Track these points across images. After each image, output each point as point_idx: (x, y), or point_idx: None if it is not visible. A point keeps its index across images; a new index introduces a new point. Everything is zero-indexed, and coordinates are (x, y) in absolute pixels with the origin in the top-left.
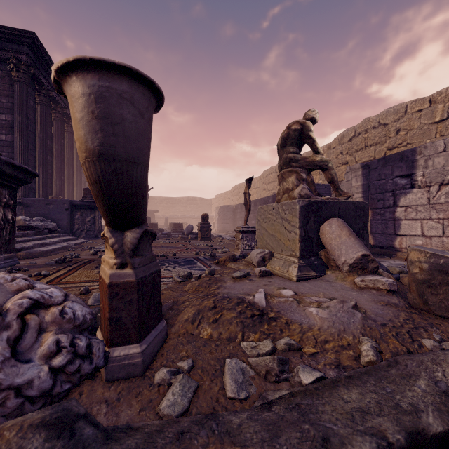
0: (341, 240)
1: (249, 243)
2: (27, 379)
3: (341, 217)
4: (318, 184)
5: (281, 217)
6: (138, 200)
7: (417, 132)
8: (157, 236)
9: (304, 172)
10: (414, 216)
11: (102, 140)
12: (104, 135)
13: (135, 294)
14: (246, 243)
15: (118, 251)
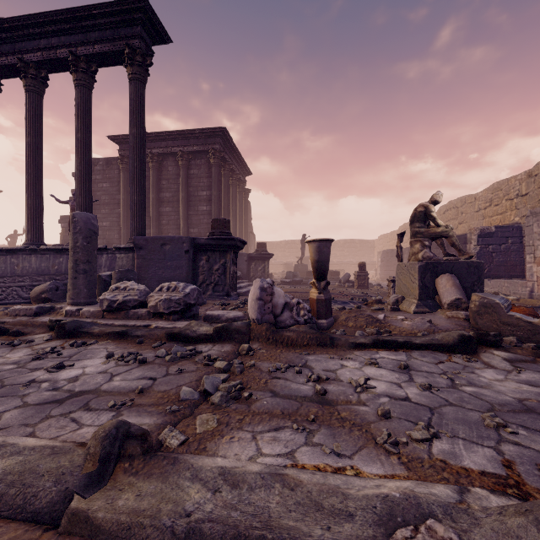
0: (445, 289)
1: None
2: (300, 320)
3: (455, 272)
4: (502, 226)
5: (409, 272)
6: (326, 272)
7: None
8: None
9: (427, 240)
10: None
11: (318, 257)
12: (319, 256)
13: (324, 303)
14: None
15: (319, 288)
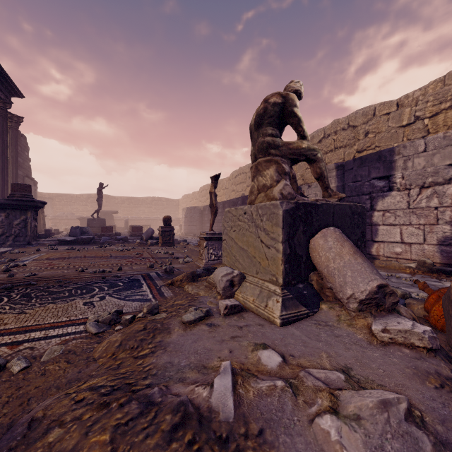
0: (343, 262)
1: (215, 252)
2: None
3: (336, 225)
4: None
5: (256, 225)
6: None
7: (385, 135)
8: (110, 242)
9: (287, 163)
10: (392, 221)
11: None
12: None
13: None
14: (212, 253)
15: None
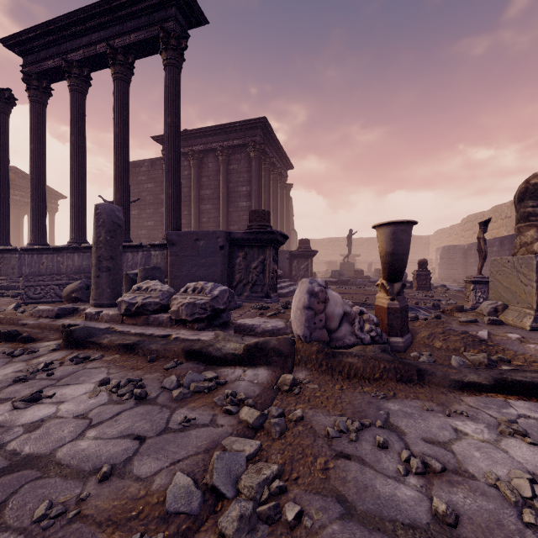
0: None
1: (484, 295)
2: (364, 337)
3: None
4: None
5: (517, 270)
6: (403, 270)
7: None
8: (365, 284)
9: None
10: None
11: (393, 248)
12: (394, 246)
13: (399, 313)
14: (480, 296)
15: (391, 293)
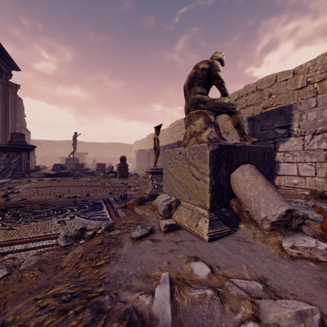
0: (258, 191)
1: (158, 182)
2: None
3: (250, 162)
4: None
5: (189, 162)
6: None
7: (284, 96)
8: (82, 175)
9: (212, 114)
10: (291, 159)
11: None
12: None
13: None
14: (155, 183)
15: None
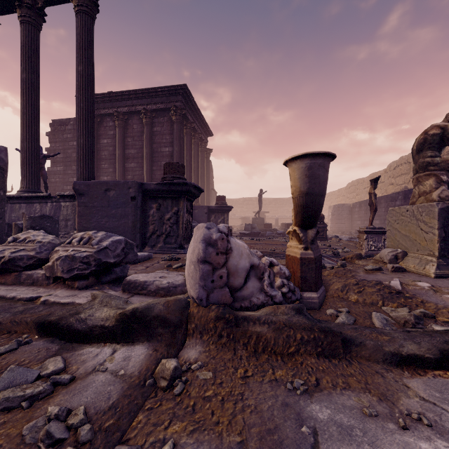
0: None
1: (375, 243)
2: (275, 294)
3: None
4: None
5: (416, 218)
6: (319, 213)
7: None
8: (273, 235)
9: (445, 174)
10: None
11: (309, 187)
12: (310, 184)
13: (314, 265)
14: (371, 244)
15: (304, 241)
